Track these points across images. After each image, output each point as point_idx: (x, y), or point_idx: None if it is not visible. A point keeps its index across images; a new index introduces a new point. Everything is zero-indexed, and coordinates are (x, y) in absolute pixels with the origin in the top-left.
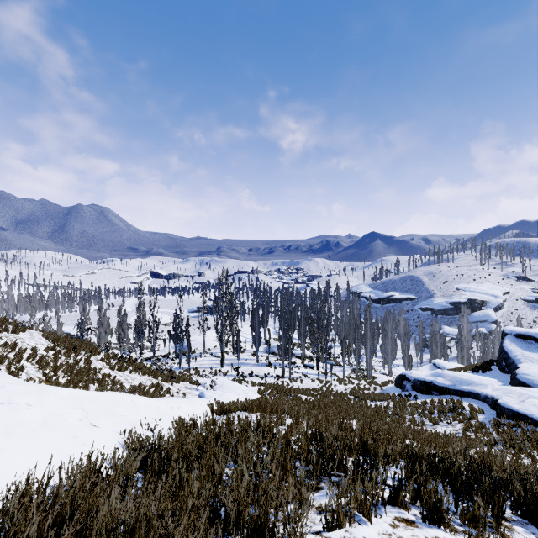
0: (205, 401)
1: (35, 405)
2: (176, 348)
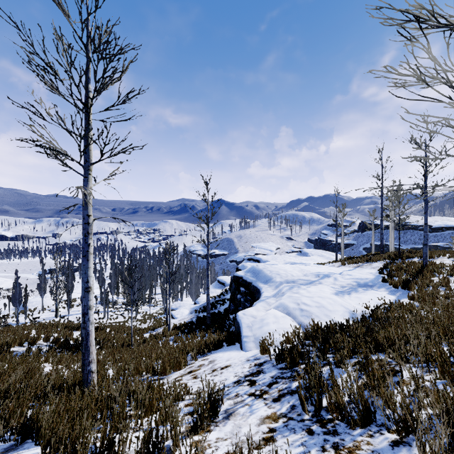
0: None
1: None
2: (16, 309)
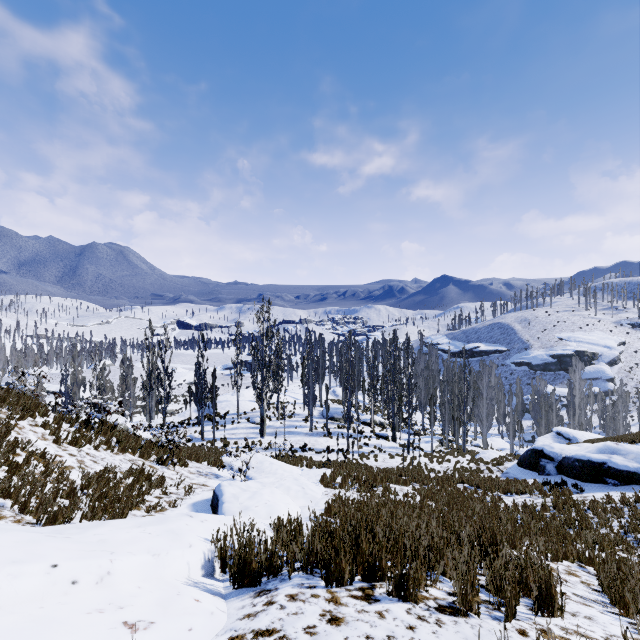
0: (211, 524)
1: None
2: (199, 411)
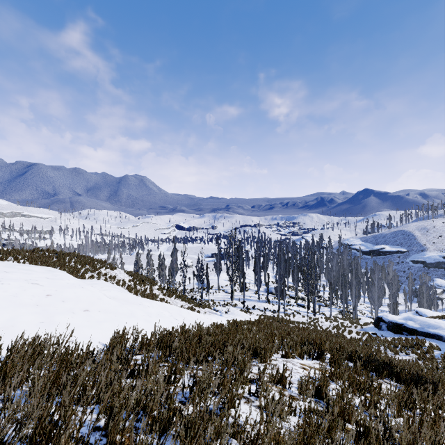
0: (224, 318)
1: (151, 307)
2: (199, 284)
